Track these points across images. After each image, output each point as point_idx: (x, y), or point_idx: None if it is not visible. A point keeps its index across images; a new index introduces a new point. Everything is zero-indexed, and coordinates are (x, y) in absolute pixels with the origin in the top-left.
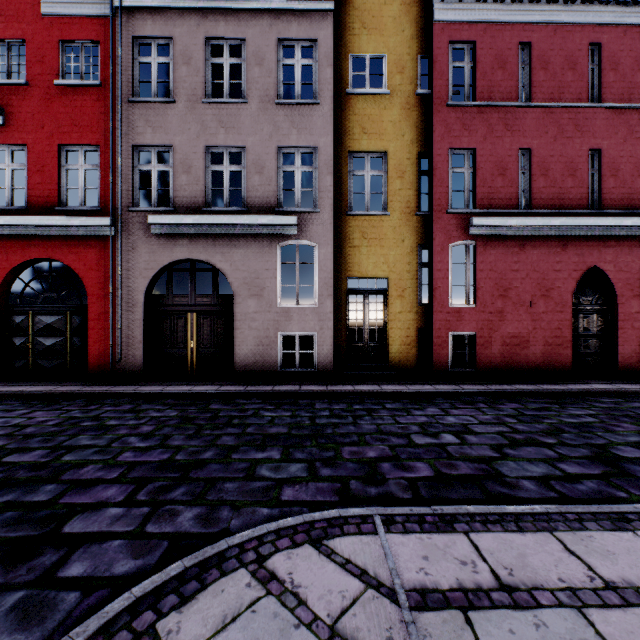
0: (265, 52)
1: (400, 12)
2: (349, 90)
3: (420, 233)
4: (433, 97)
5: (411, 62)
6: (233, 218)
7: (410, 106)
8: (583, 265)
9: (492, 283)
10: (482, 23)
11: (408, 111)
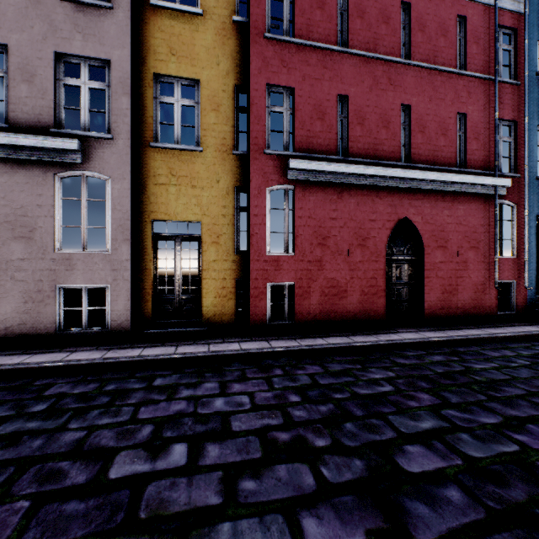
0: None
1: None
2: (153, 1)
3: (237, 174)
4: (250, 25)
5: None
6: None
7: (226, 33)
8: (396, 216)
9: (311, 231)
10: None
11: (224, 38)
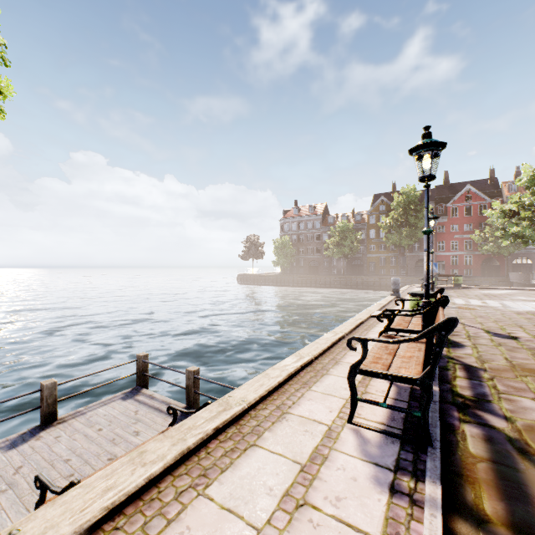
0: None
1: None
2: None
3: None
4: None
5: None
6: (533, 250)
7: None
8: None
9: None
10: None
11: None
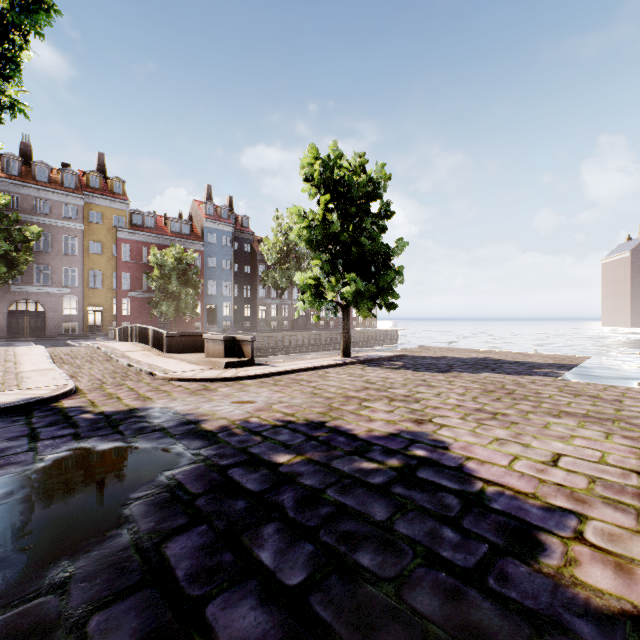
0: (58, 238)
1: (107, 231)
2: (89, 252)
3: (114, 294)
4: (117, 258)
5: (111, 246)
6: (47, 288)
7: (110, 259)
8: None
9: (136, 309)
10: (133, 240)
11: (110, 260)
